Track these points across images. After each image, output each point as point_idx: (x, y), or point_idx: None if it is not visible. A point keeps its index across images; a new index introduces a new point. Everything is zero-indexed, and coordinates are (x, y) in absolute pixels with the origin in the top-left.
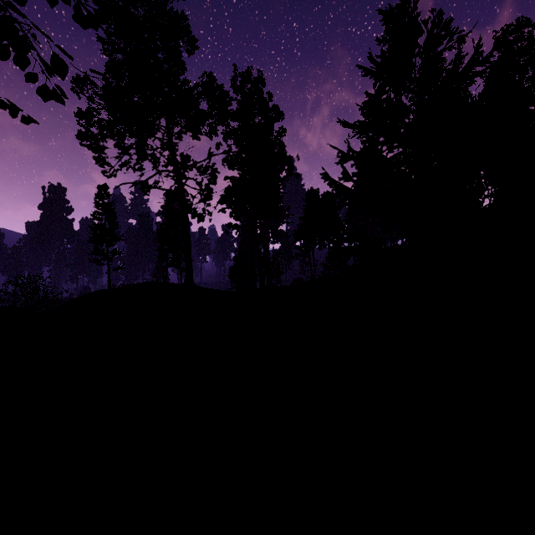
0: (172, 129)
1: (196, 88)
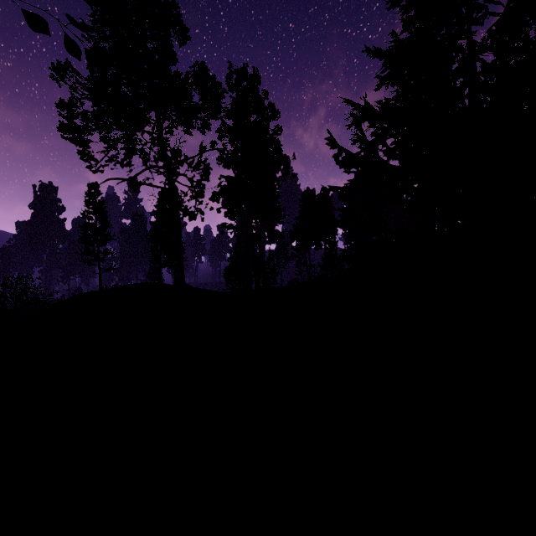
0: (162, 122)
1: (186, 78)
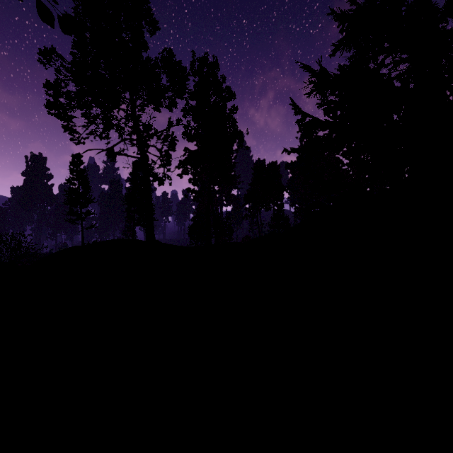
0: (135, 100)
1: (156, 62)
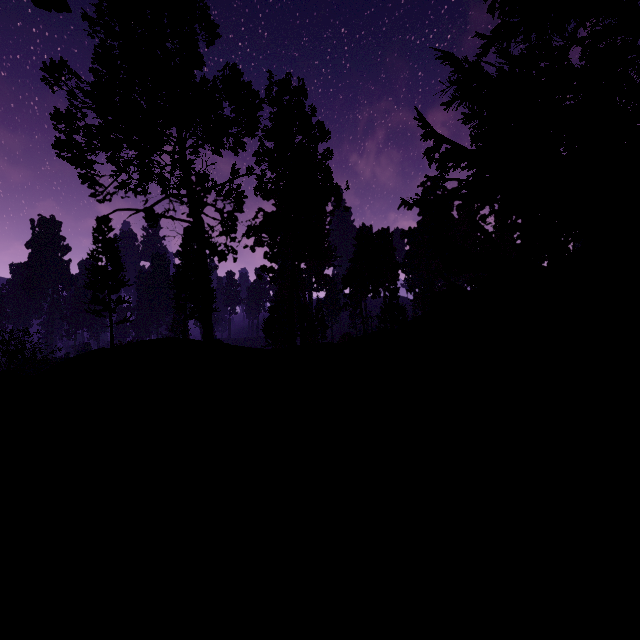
0: (185, 139)
1: (214, 83)
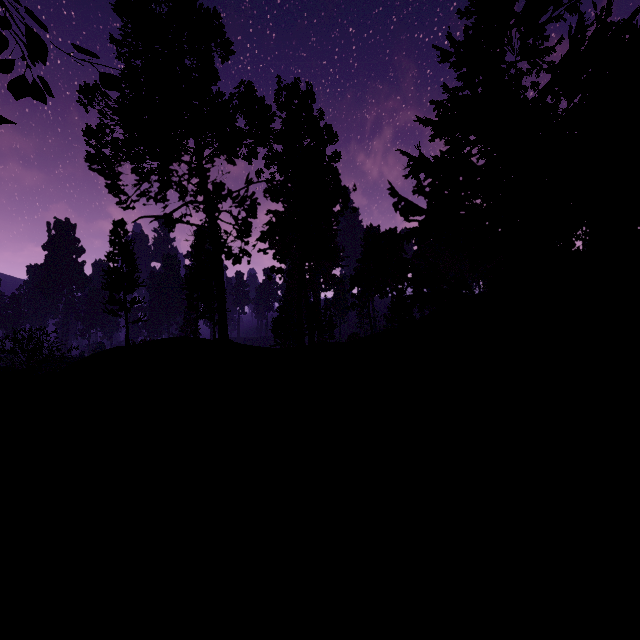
0: (202, 150)
1: (230, 100)
